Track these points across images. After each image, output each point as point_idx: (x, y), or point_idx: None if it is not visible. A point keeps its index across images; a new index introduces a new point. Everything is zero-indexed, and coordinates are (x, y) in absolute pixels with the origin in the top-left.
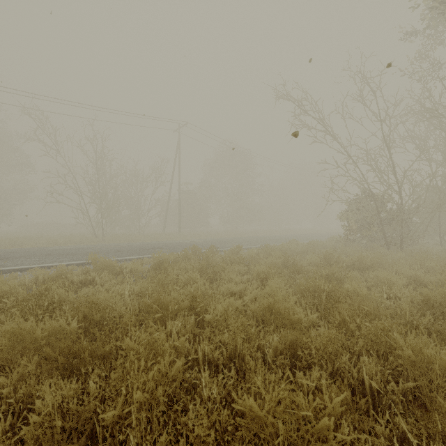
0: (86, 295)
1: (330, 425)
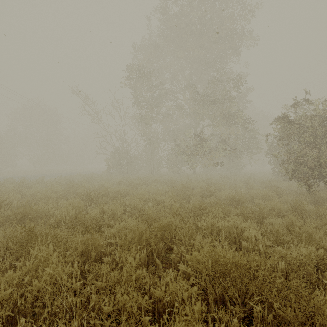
0: None
1: (52, 194)
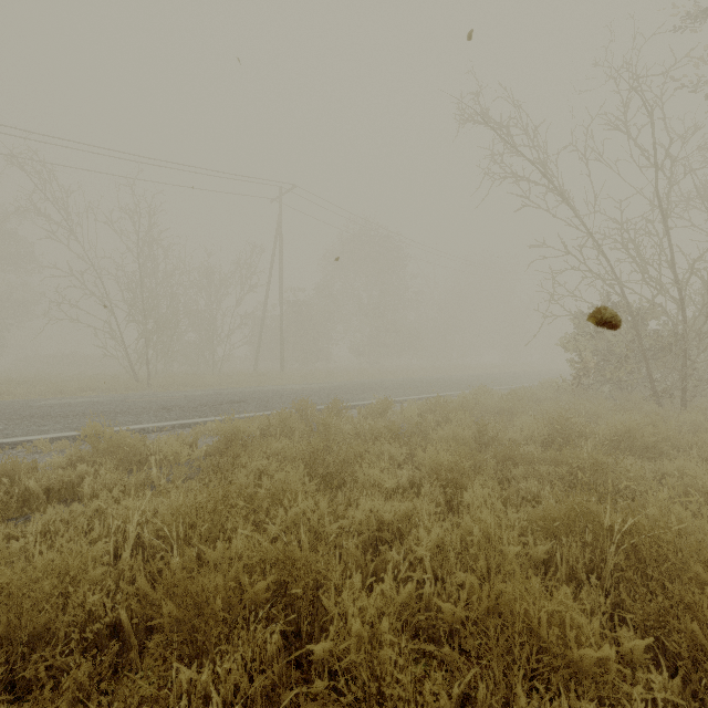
0: (47, 527)
1: None
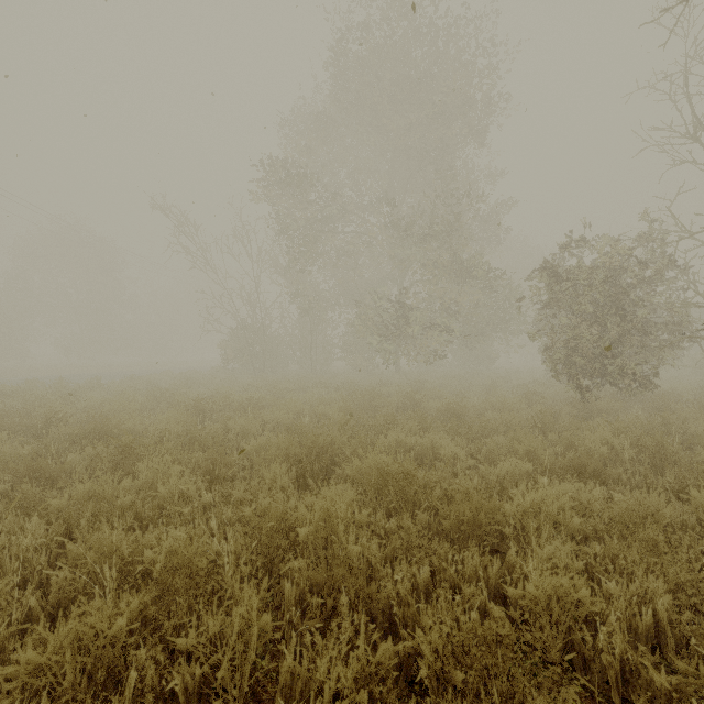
0: None
1: (132, 405)
